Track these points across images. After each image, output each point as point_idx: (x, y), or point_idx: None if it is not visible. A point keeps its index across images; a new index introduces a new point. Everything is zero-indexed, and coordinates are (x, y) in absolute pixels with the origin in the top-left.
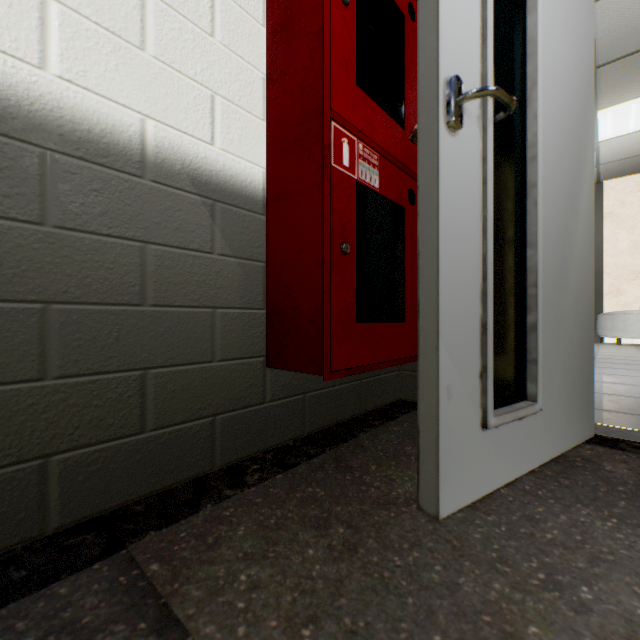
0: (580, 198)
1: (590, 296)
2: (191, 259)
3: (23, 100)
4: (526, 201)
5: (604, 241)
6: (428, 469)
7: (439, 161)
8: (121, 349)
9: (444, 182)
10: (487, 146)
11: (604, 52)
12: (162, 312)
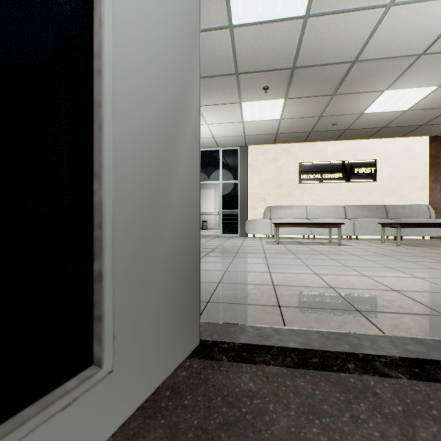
0: (182, 139)
1: (195, 226)
2: None
3: None
4: (94, 123)
5: (248, 179)
6: None
7: None
8: None
9: None
10: None
11: (242, 65)
12: None
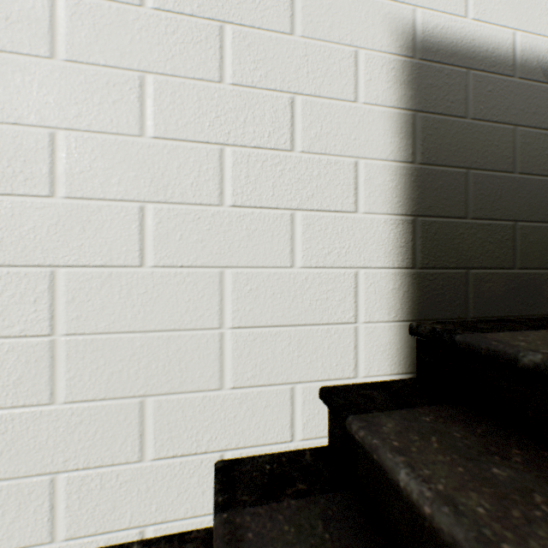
0: None
1: None
2: (542, 137)
3: (457, 41)
4: None
5: None
6: None
7: None
8: (501, 204)
9: None
10: None
11: None
12: (524, 179)
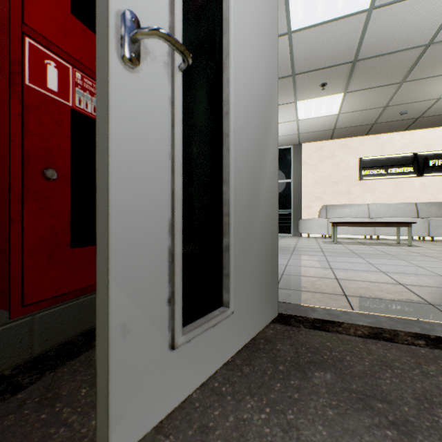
0: (267, 150)
1: (275, 219)
2: None
3: None
4: (223, 147)
5: (302, 178)
6: (102, 412)
7: (110, 93)
8: None
9: (118, 116)
10: (175, 92)
11: (298, 66)
12: None
